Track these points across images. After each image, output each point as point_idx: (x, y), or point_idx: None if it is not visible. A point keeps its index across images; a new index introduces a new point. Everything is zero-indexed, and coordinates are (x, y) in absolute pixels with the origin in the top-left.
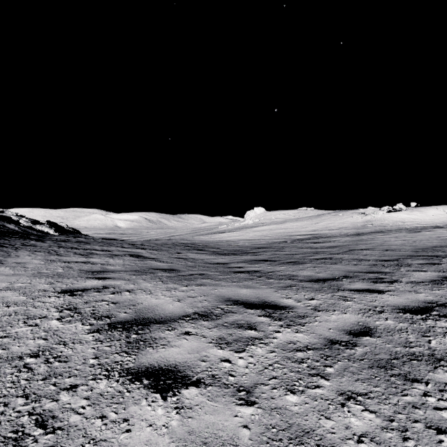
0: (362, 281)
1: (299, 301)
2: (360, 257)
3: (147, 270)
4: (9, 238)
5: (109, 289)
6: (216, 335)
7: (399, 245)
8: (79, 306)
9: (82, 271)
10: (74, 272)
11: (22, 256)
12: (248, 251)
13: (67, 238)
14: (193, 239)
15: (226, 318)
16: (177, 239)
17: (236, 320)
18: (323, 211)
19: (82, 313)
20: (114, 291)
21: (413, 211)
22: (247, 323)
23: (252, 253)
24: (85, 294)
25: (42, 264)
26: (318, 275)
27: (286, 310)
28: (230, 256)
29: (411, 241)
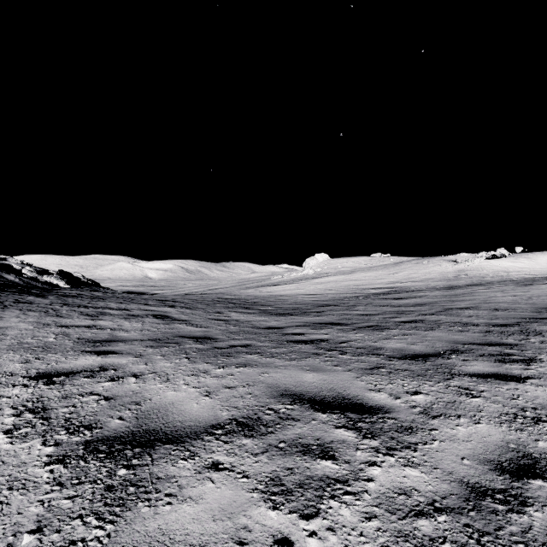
0: (482, 358)
1: (398, 396)
2: (462, 319)
3: (171, 339)
4: (1, 293)
5: (107, 372)
6: (266, 472)
7: (510, 302)
8: (51, 404)
9: (81, 340)
10: (69, 342)
11: (6, 318)
12: (310, 310)
13: (79, 292)
14: (239, 294)
15: (283, 432)
16: (218, 293)
17: (299, 435)
18: (402, 259)
19: (52, 418)
20: (113, 376)
21: (519, 258)
22: (318, 442)
23: (315, 313)
24: (69, 381)
25: (30, 329)
26: (413, 348)
27: (380, 415)
28: (286, 317)
29: (525, 297)
